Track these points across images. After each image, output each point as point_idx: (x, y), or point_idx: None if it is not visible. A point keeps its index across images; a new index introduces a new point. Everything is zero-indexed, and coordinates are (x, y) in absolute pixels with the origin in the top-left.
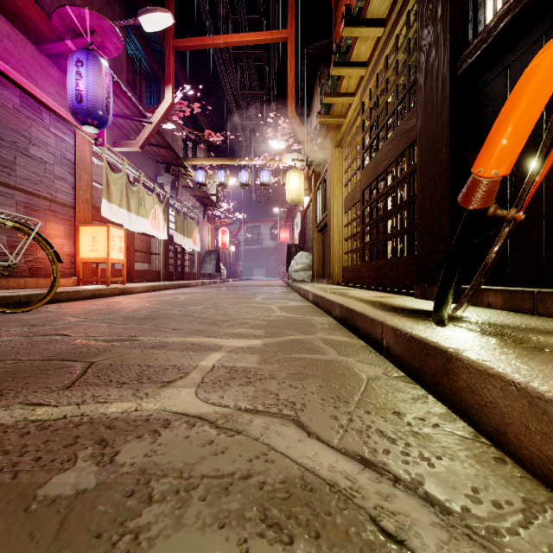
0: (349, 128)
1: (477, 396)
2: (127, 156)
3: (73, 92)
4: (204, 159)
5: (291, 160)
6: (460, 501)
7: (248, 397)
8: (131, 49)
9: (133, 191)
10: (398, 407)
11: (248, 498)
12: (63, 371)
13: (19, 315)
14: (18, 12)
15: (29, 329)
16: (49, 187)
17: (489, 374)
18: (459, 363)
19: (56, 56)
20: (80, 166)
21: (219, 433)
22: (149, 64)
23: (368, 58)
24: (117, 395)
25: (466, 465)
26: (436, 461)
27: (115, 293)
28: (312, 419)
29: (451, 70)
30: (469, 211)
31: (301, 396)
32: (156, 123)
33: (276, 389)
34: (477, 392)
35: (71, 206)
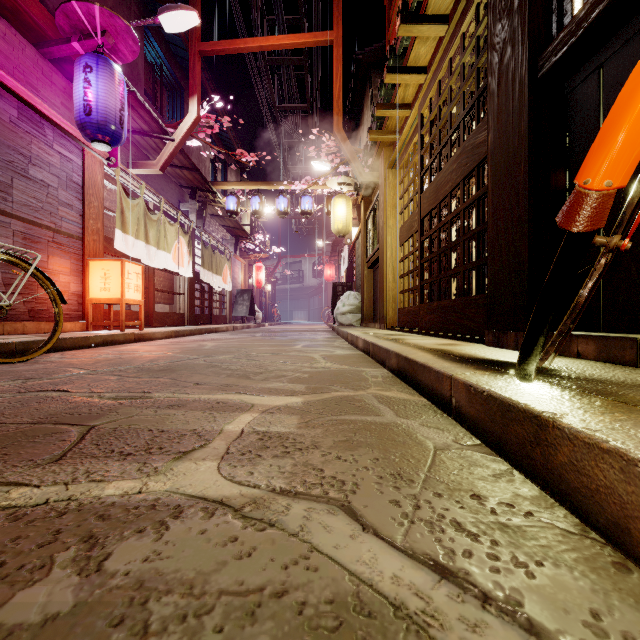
0: (405, 145)
1: (584, 476)
2: (145, 180)
3: (80, 103)
4: (235, 183)
5: (337, 184)
6: (578, 633)
7: (284, 474)
8: (150, 54)
9: (152, 220)
10: (477, 487)
11: (282, 629)
12: (54, 438)
13: (13, 366)
14: (16, 8)
15: (22, 383)
16: (53, 215)
17: (603, 449)
18: (557, 432)
19: (61, 61)
20: (90, 190)
21: (245, 525)
22: (171, 72)
23: (428, 62)
24: (117, 470)
25: (577, 574)
26: (536, 569)
27: (130, 339)
28: (367, 505)
29: (531, 71)
30: (570, 235)
31: (353, 472)
32: (179, 141)
33: (321, 462)
34: (584, 472)
35: (78, 237)
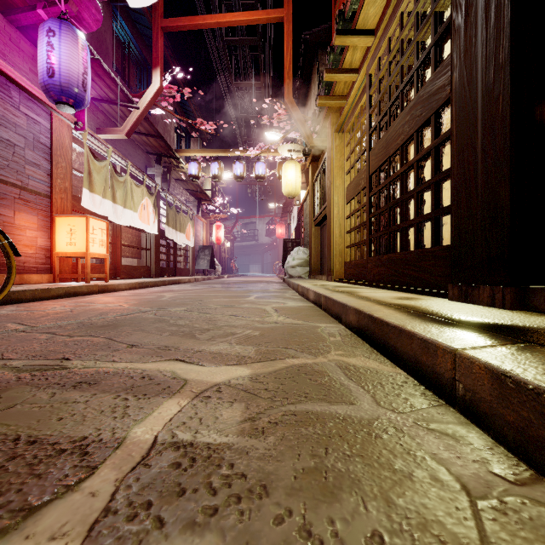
0: (352, 109)
1: None
2: (113, 145)
3: (43, 66)
4: (197, 151)
5: (287, 151)
6: None
7: None
8: (119, 33)
9: (119, 181)
10: None
11: None
12: None
13: None
14: None
15: None
16: (19, 173)
17: None
18: None
19: (29, 29)
20: (57, 151)
21: None
22: (138, 49)
23: (376, 24)
24: None
25: None
26: None
27: (94, 291)
28: None
29: None
30: None
31: None
32: (144, 109)
33: None
34: None
35: (46, 195)
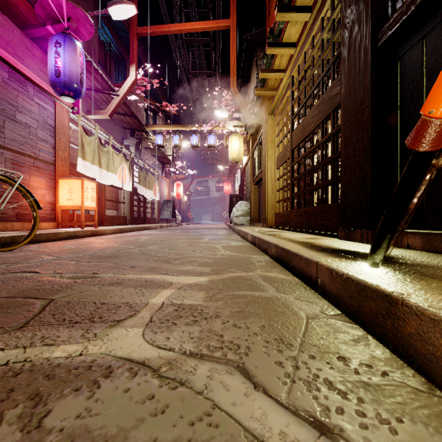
0: (281, 98)
1: (430, 345)
2: (99, 123)
3: (52, 69)
4: (162, 126)
5: (233, 126)
6: None
7: (193, 339)
8: (103, 36)
9: (104, 151)
10: (342, 350)
11: None
12: (22, 309)
13: (2, 254)
14: (7, 2)
15: (6, 267)
16: (33, 147)
17: None
18: (406, 308)
19: (39, 39)
20: (59, 130)
21: (161, 384)
22: (117, 48)
23: (297, 39)
24: (66, 336)
25: (432, 430)
26: (398, 425)
27: (88, 234)
28: (257, 366)
29: (372, 41)
30: (415, 155)
31: (245, 337)
32: (123, 96)
33: (221, 329)
34: (430, 342)
35: (51, 163)
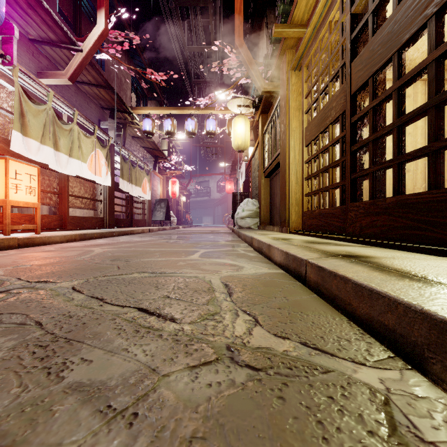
0: (315, 33)
1: None
2: (60, 93)
3: None
4: (151, 108)
5: (237, 106)
6: None
7: None
8: None
9: (63, 129)
10: None
11: None
12: None
13: None
14: None
15: None
16: None
17: None
18: None
19: None
20: None
21: None
22: (90, 4)
23: None
24: None
25: None
26: None
27: (10, 245)
28: None
29: None
30: None
31: None
32: (88, 52)
33: None
34: None
35: None
